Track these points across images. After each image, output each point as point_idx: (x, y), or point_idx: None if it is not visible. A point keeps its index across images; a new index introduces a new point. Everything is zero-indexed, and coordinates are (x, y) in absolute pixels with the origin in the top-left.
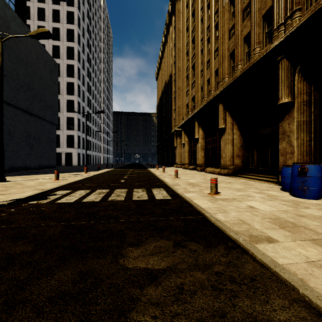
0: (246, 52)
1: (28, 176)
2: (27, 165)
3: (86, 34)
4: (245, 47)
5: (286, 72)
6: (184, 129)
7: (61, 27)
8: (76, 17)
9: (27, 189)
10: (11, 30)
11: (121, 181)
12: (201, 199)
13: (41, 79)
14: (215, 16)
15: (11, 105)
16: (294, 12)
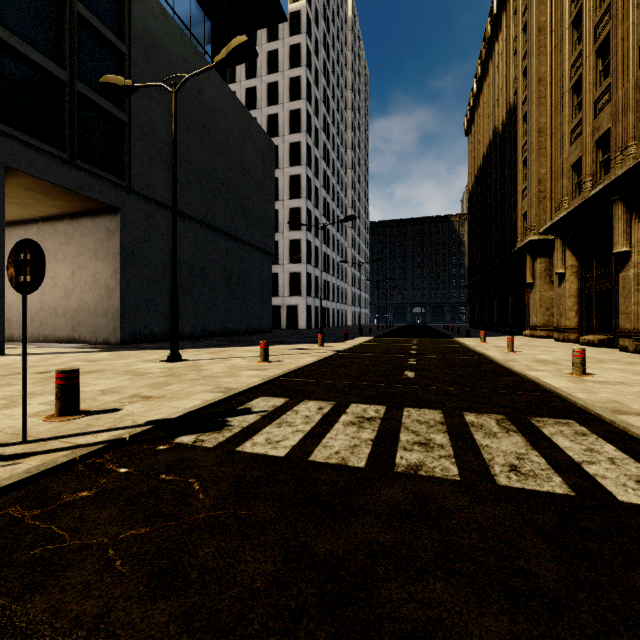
0: None
1: (221, 350)
2: (227, 327)
3: (322, 79)
4: None
5: None
6: (562, 234)
7: (280, 80)
8: (304, 52)
9: (200, 387)
10: (205, 95)
11: (407, 376)
12: None
13: (248, 175)
14: None
15: (205, 225)
16: None
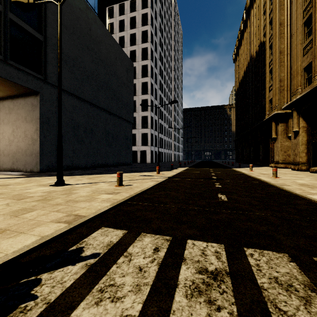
0: None
1: (97, 176)
2: (106, 162)
3: (158, 33)
4: None
5: None
6: (297, 108)
7: (137, 32)
8: (149, 17)
9: (53, 215)
10: (93, 32)
11: (222, 200)
12: None
13: (118, 79)
14: None
15: (93, 105)
16: None
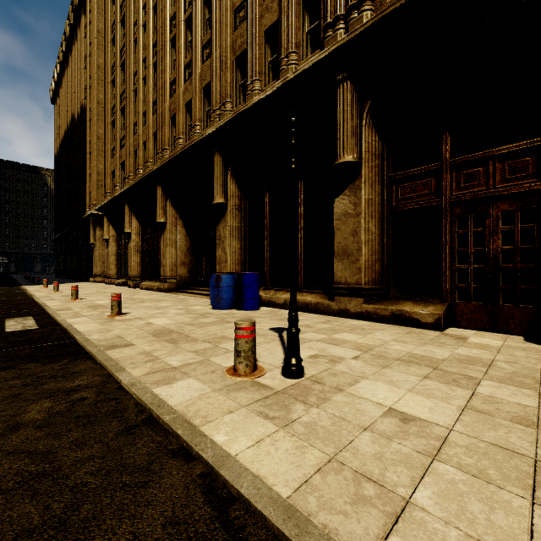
0: (189, 125)
1: None
2: None
3: None
4: (188, 117)
5: (219, 168)
6: (108, 214)
7: None
8: None
9: None
10: None
11: None
12: (88, 323)
13: None
14: (153, 49)
15: None
16: (226, 103)
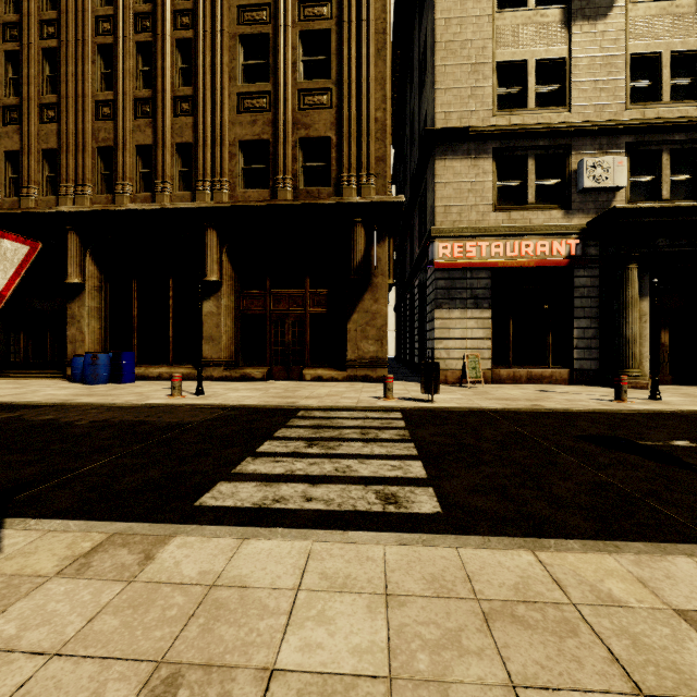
0: (11, 177)
1: None
2: None
3: None
4: (9, 167)
5: (76, 248)
6: None
7: None
8: None
9: None
10: None
11: None
12: None
13: None
14: None
15: None
16: (85, 186)
